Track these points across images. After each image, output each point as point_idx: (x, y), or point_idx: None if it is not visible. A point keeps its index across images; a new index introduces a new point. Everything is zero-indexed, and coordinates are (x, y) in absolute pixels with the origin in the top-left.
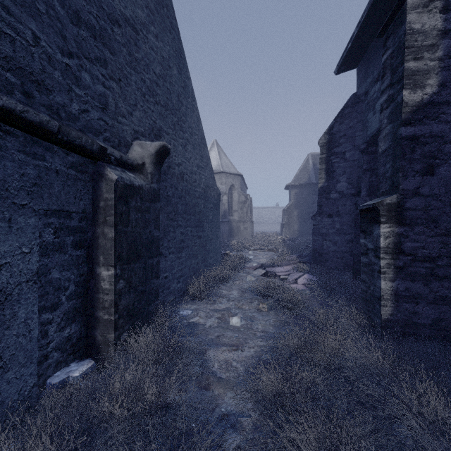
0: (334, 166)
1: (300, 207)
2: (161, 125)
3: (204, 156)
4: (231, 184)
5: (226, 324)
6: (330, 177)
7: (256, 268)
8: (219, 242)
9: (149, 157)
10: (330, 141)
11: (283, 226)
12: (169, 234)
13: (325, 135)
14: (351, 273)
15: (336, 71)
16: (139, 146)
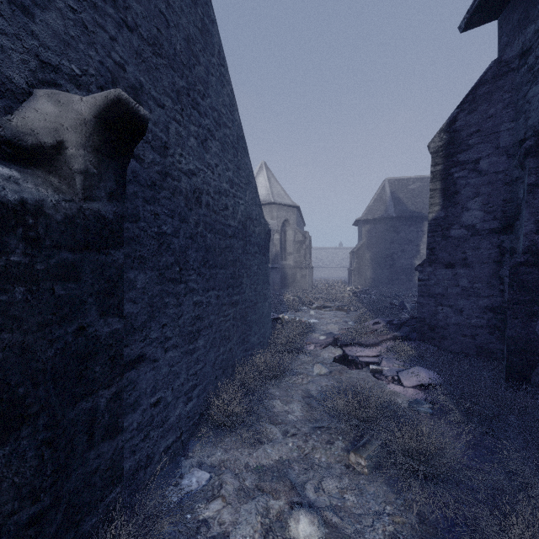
0: (457, 184)
1: (374, 248)
2: (140, 81)
3: (242, 167)
4: (284, 218)
5: (283, 535)
6: (449, 203)
7: (326, 346)
8: (268, 306)
9: (78, 129)
10: (450, 144)
11: (352, 273)
12: (165, 311)
13: (442, 134)
14: (495, 366)
15: (463, 24)
16: (51, 100)
